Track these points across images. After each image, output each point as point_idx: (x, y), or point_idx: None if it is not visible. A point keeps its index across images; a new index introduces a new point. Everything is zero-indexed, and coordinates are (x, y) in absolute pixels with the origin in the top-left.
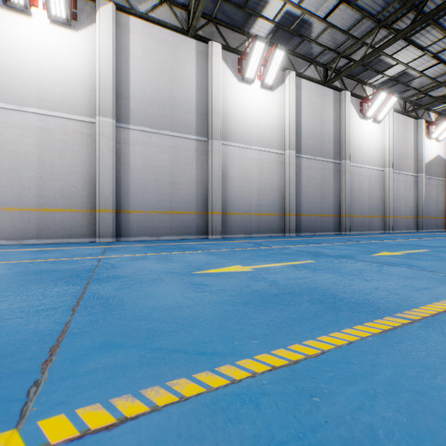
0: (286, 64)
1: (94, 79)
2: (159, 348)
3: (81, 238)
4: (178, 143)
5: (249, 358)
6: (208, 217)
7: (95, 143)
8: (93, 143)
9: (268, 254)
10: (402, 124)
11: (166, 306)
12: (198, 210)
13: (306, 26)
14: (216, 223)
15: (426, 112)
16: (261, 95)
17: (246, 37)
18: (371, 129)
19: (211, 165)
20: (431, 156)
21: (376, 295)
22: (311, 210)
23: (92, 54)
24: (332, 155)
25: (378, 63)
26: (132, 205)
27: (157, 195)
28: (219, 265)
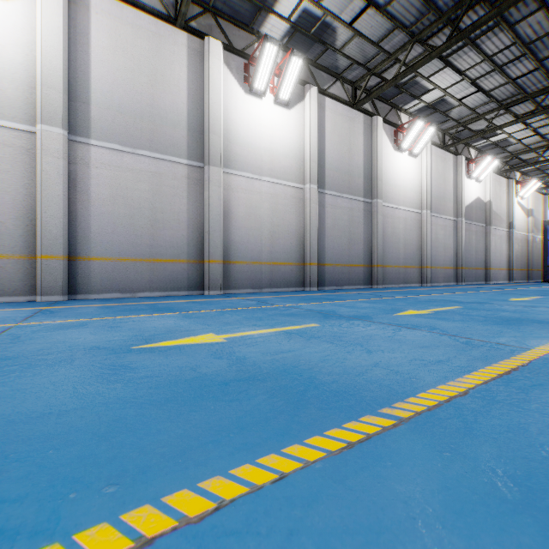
0: (306, 77)
1: (34, 71)
2: None
3: (14, 296)
4: (161, 168)
5: (59, 540)
6: (204, 267)
7: (37, 161)
8: (33, 162)
9: (266, 315)
10: (441, 160)
11: (21, 414)
12: (190, 257)
13: (329, 31)
14: (215, 274)
15: (466, 148)
16: (275, 112)
17: (255, 38)
18: (407, 163)
19: (208, 199)
20: (472, 198)
21: (370, 375)
22: (337, 258)
23: (31, 35)
24: (362, 193)
25: (414, 85)
26: (94, 249)
27: (132, 237)
28: (183, 334)
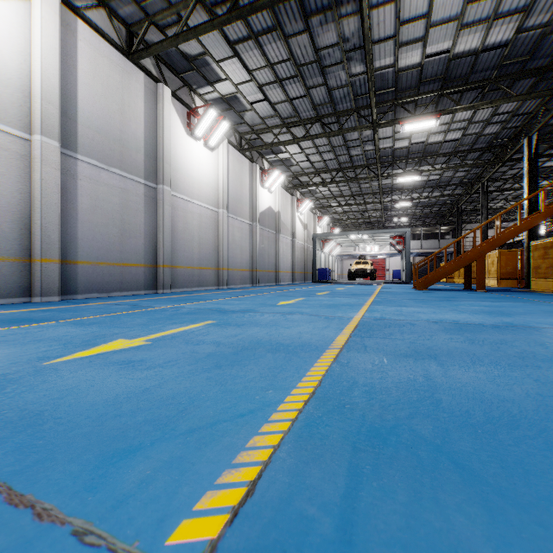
0: None
1: None
2: None
3: None
4: None
5: None
6: None
7: None
8: None
9: None
10: (238, 162)
11: None
12: None
13: None
14: None
15: (261, 158)
16: None
17: None
18: (203, 155)
19: None
20: (265, 206)
21: None
22: (101, 254)
23: None
24: (143, 173)
25: (205, 66)
26: None
27: None
28: None
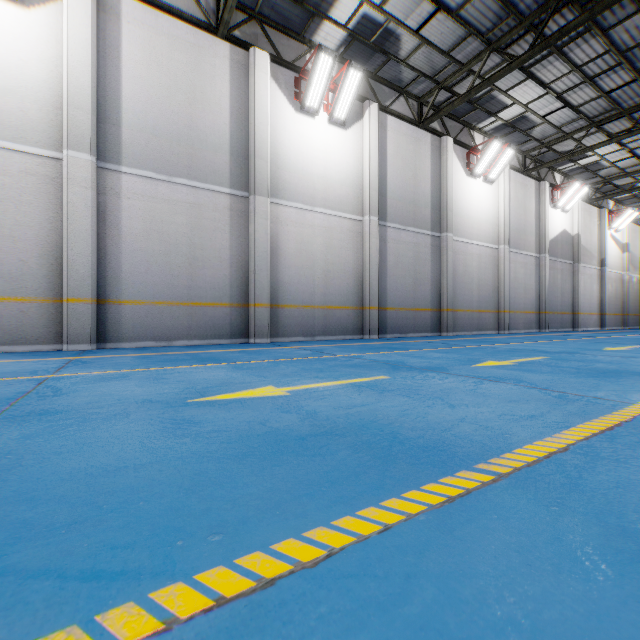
0: (365, 92)
1: (59, 90)
2: (9, 570)
3: (37, 345)
4: (201, 199)
5: (182, 581)
6: (249, 312)
7: (62, 191)
8: (58, 192)
9: (326, 366)
10: (521, 186)
11: (96, 468)
12: (233, 300)
13: (392, 39)
14: (261, 320)
15: (550, 172)
16: (329, 133)
17: (307, 48)
18: (482, 191)
19: (253, 233)
20: (557, 231)
21: (458, 431)
22: (401, 301)
23: (55, 49)
24: (430, 225)
25: (490, 100)
26: (126, 292)
27: (168, 277)
28: (240, 387)
